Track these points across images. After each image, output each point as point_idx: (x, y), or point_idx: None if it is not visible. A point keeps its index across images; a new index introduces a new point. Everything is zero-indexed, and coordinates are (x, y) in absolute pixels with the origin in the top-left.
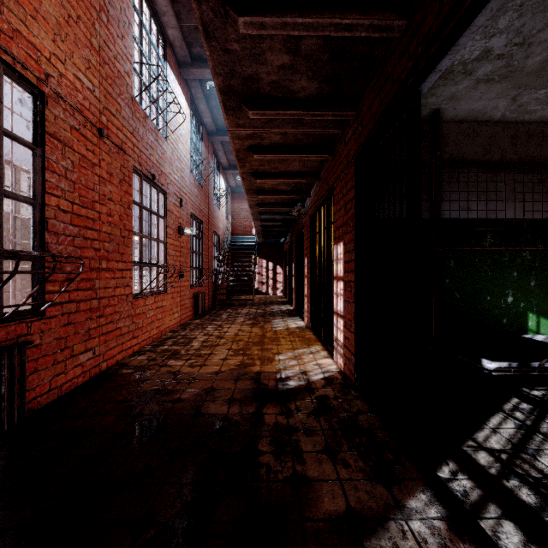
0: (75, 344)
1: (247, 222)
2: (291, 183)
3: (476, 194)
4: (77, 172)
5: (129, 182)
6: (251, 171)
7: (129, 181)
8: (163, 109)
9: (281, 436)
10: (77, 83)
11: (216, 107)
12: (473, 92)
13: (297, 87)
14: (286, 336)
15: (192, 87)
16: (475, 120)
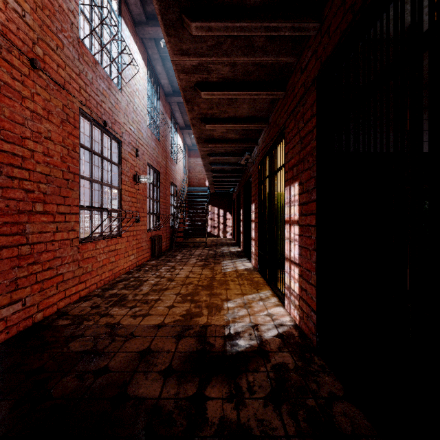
0: None
1: (201, 175)
2: (240, 130)
3: None
4: None
5: (75, 124)
6: (200, 116)
7: (75, 123)
8: (117, 61)
9: None
10: None
11: (171, 69)
12: None
13: None
14: (235, 279)
15: (148, 48)
16: None
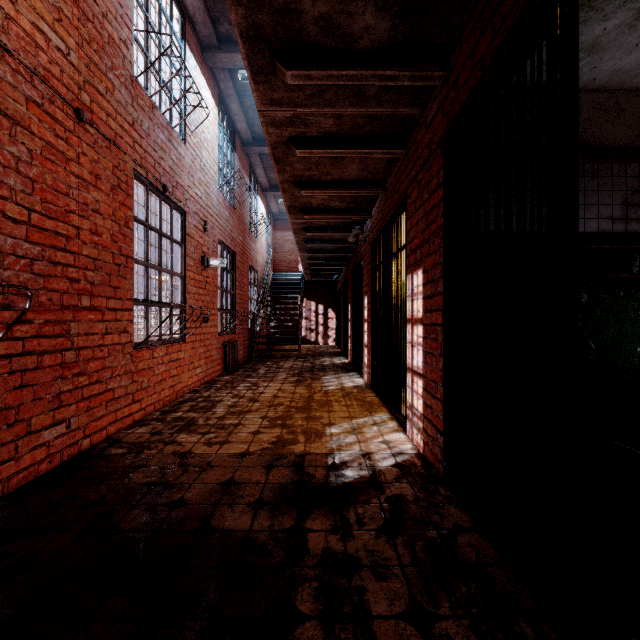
0: (35, 415)
1: (292, 256)
2: (347, 197)
3: (620, 197)
4: (38, 166)
5: (127, 191)
6: (293, 179)
7: (127, 190)
8: (179, 102)
9: (334, 578)
10: (38, 37)
11: (251, 108)
12: (627, 36)
13: (358, 28)
14: (340, 399)
15: (220, 80)
16: (619, 87)
